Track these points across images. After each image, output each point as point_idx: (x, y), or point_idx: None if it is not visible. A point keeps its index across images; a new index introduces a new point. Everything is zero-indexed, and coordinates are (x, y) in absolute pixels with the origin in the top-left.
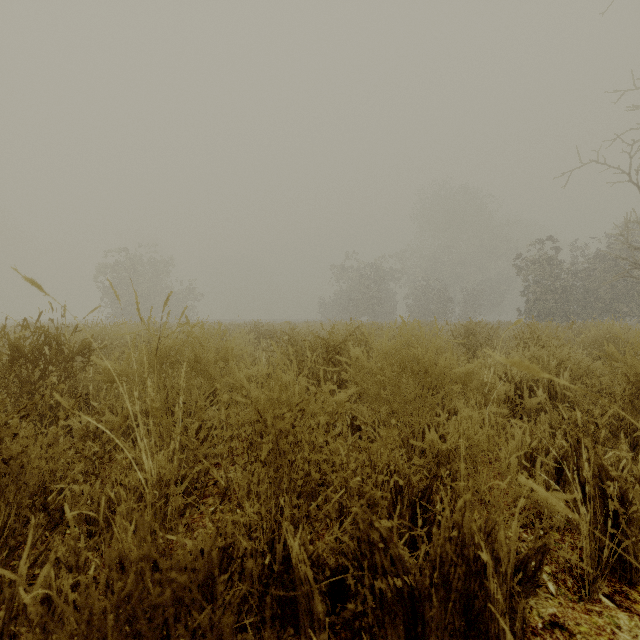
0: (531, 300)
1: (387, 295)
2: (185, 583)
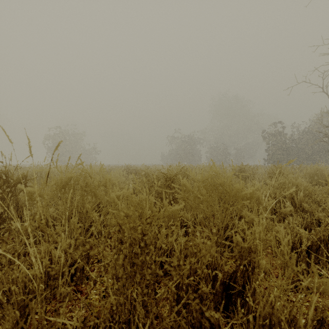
0: (270, 154)
1: (196, 151)
2: None
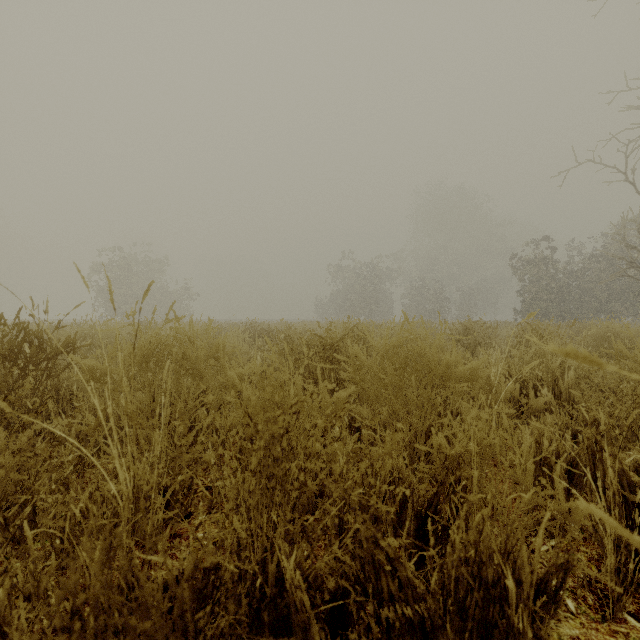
0: (527, 300)
1: (383, 295)
2: (149, 631)
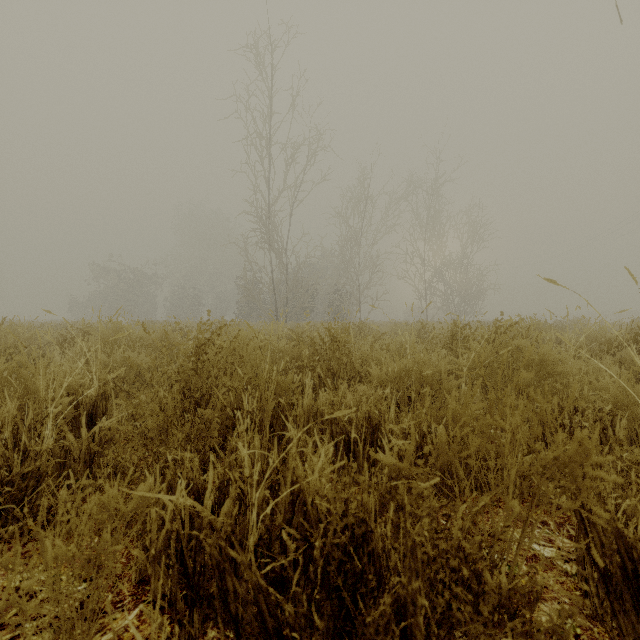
0: (240, 307)
1: (146, 297)
2: None
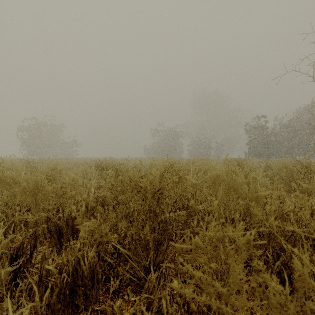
0: (251, 147)
1: (178, 145)
2: None
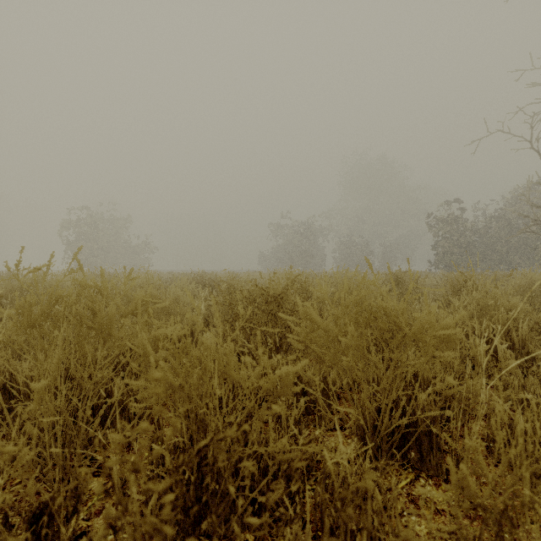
0: (440, 253)
1: (317, 249)
2: None
